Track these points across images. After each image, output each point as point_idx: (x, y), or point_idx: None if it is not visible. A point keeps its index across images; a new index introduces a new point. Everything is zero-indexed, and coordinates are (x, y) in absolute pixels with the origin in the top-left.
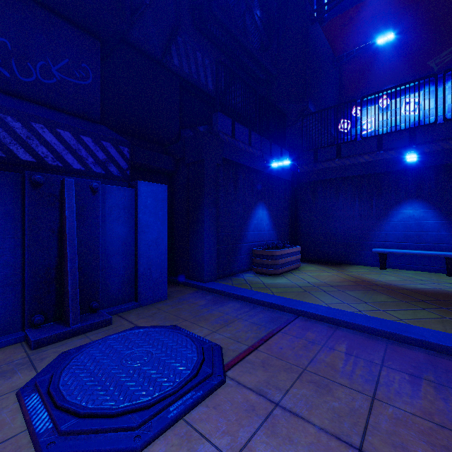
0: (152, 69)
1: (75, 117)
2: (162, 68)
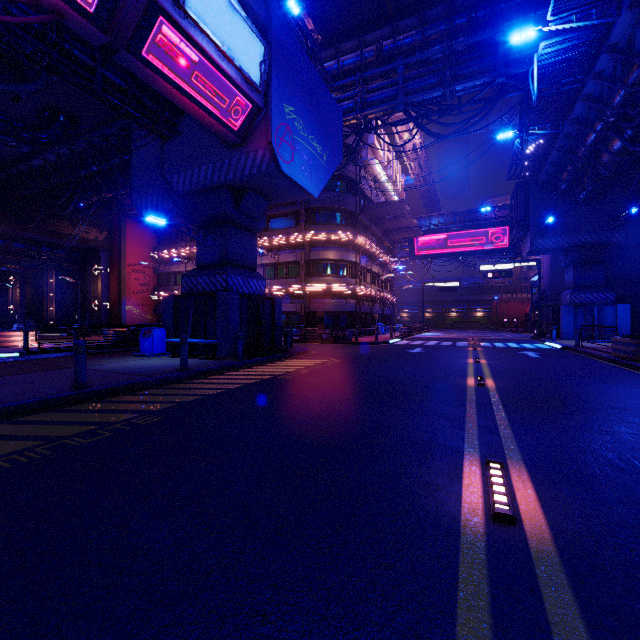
0: (633, 250)
1: (596, 288)
2: (639, 247)
